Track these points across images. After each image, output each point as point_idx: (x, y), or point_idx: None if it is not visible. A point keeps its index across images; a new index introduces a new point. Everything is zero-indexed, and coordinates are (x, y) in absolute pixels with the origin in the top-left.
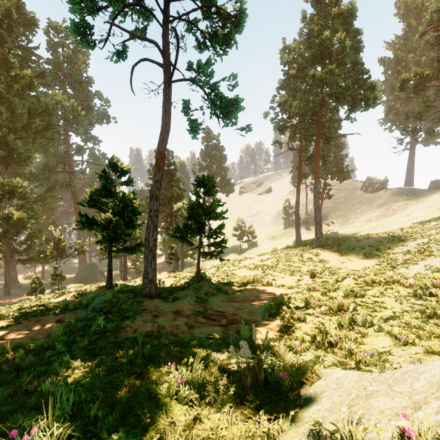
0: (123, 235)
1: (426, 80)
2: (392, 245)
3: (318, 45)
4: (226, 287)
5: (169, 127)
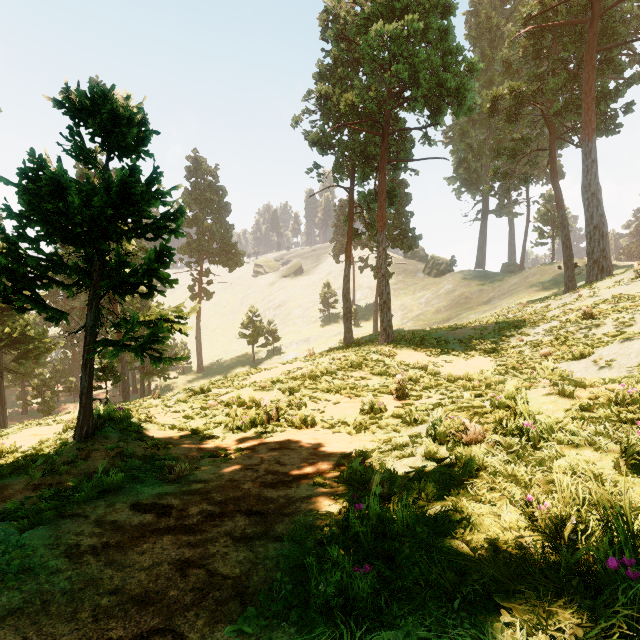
0: None
1: (523, 102)
2: (504, 335)
3: None
4: (188, 442)
5: None
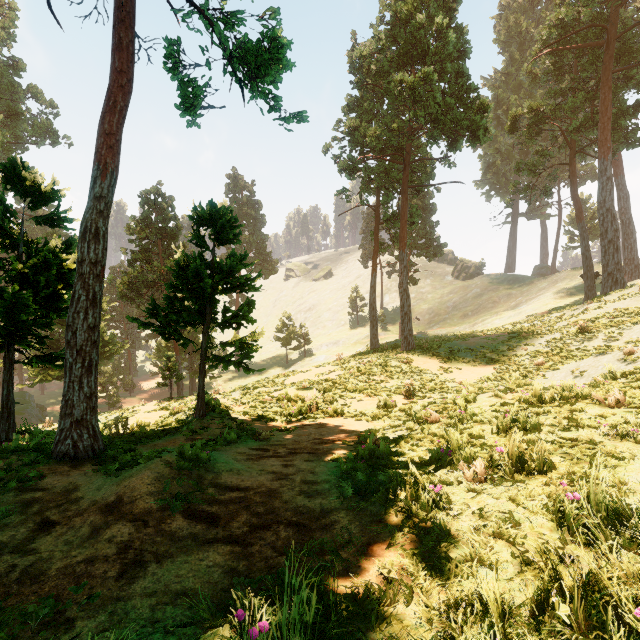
0: (35, 326)
1: (542, 120)
2: (511, 345)
3: (407, 37)
4: (259, 423)
5: (129, 81)
